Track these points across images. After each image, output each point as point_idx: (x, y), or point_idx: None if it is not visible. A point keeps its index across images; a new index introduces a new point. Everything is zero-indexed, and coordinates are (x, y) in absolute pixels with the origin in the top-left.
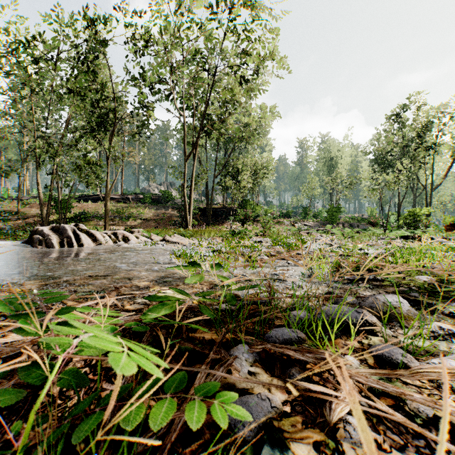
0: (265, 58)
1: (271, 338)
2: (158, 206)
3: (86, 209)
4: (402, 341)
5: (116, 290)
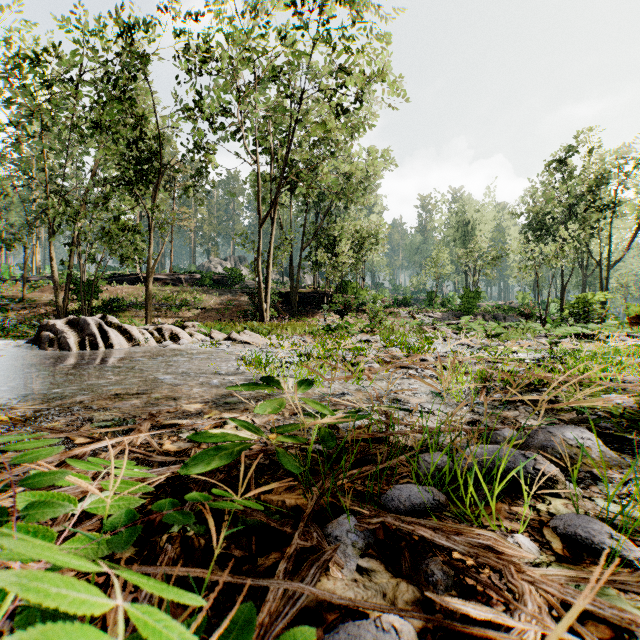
0: (374, 80)
1: (391, 502)
2: (221, 290)
3: (120, 294)
4: (601, 506)
5: (152, 419)
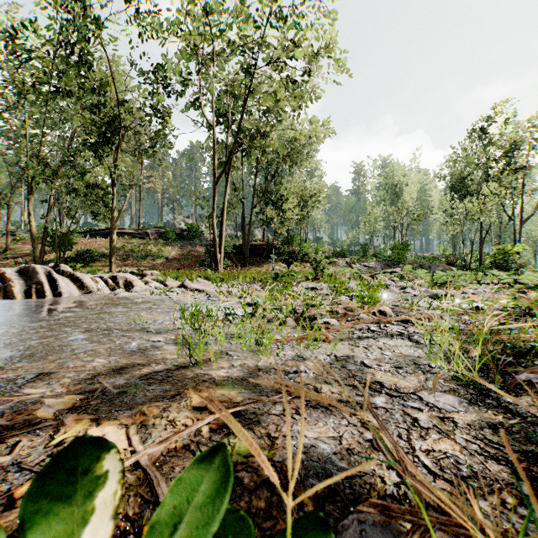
0: (317, 50)
1: None
2: (183, 243)
3: (93, 246)
4: None
5: None
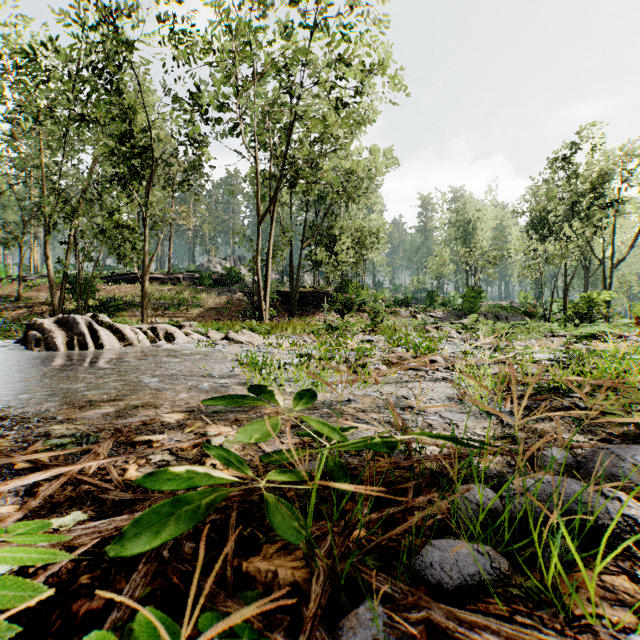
0: (375, 74)
1: (430, 571)
2: (220, 289)
3: (117, 293)
4: None
5: (116, 436)
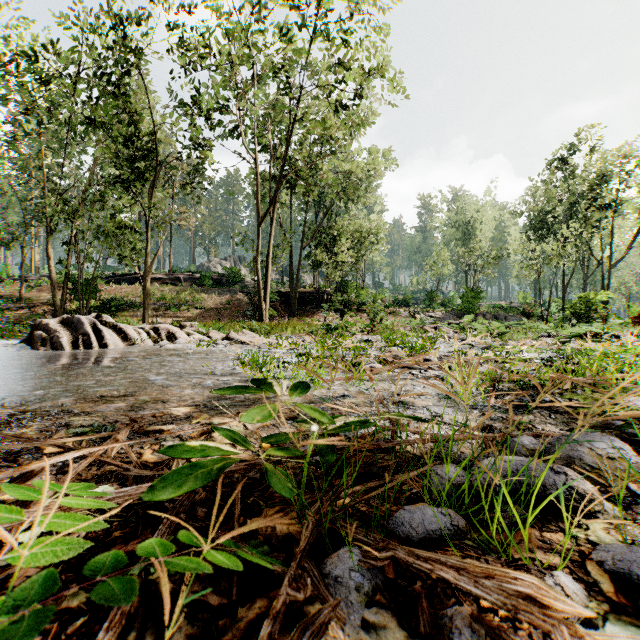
0: (374, 77)
1: (401, 528)
2: (221, 290)
3: (118, 294)
4: None
5: (132, 425)
